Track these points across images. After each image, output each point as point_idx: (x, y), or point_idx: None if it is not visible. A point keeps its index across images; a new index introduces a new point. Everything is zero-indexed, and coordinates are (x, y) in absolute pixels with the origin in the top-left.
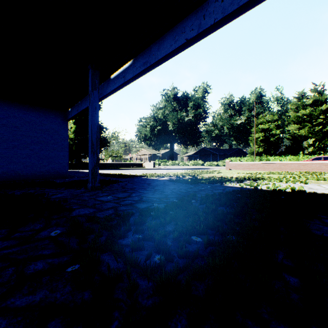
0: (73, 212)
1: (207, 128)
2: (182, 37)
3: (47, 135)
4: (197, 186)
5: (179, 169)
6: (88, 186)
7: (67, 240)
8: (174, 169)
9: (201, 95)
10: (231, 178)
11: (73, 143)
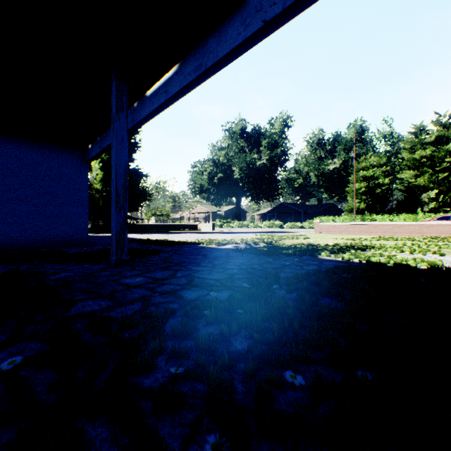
0: (72, 307)
1: (287, 176)
2: (257, 18)
3: (57, 183)
4: (278, 260)
5: (249, 233)
6: (112, 259)
7: (35, 375)
8: (242, 233)
9: (278, 129)
10: (326, 247)
11: (100, 196)
